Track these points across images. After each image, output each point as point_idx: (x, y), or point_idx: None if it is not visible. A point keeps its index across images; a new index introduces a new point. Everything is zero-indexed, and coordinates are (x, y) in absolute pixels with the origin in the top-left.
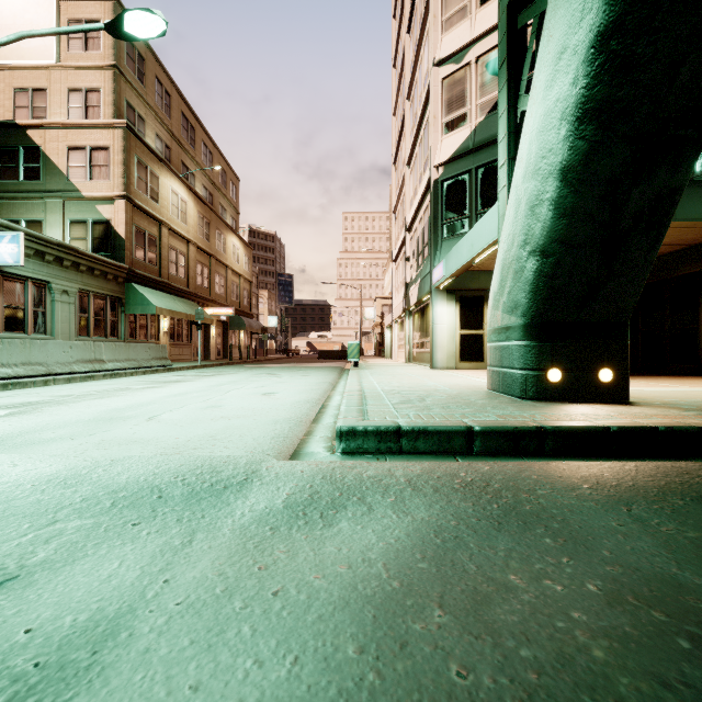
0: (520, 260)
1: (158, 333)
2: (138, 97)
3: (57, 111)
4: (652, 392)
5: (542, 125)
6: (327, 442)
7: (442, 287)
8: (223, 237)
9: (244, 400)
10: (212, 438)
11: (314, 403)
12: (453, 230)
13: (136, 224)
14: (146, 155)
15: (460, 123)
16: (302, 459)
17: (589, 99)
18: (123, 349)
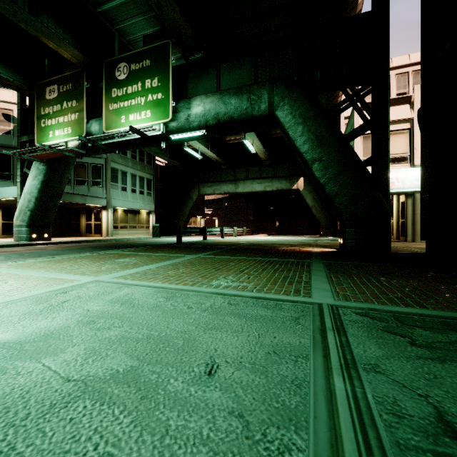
0: (26, 210)
1: None
2: None
3: None
4: (59, 239)
5: (32, 186)
6: None
7: None
8: None
9: None
10: None
11: None
12: None
13: None
14: None
15: None
16: None
17: (41, 189)
18: None
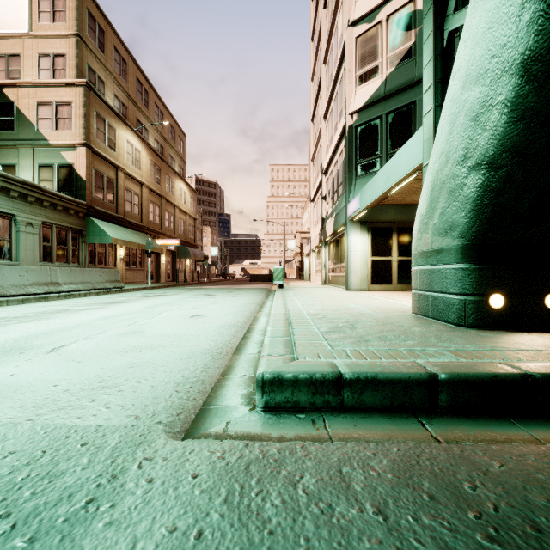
0: (457, 177)
1: (115, 260)
2: (99, 62)
3: (29, 73)
4: None
5: (491, 21)
6: (247, 386)
7: (356, 219)
8: (171, 182)
9: (169, 324)
10: (100, 384)
11: (239, 327)
12: (366, 169)
13: (95, 168)
14: (104, 110)
15: (372, 75)
16: (209, 421)
17: None
18: (78, 273)
